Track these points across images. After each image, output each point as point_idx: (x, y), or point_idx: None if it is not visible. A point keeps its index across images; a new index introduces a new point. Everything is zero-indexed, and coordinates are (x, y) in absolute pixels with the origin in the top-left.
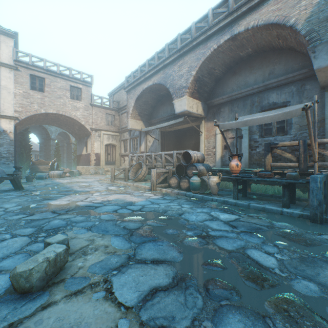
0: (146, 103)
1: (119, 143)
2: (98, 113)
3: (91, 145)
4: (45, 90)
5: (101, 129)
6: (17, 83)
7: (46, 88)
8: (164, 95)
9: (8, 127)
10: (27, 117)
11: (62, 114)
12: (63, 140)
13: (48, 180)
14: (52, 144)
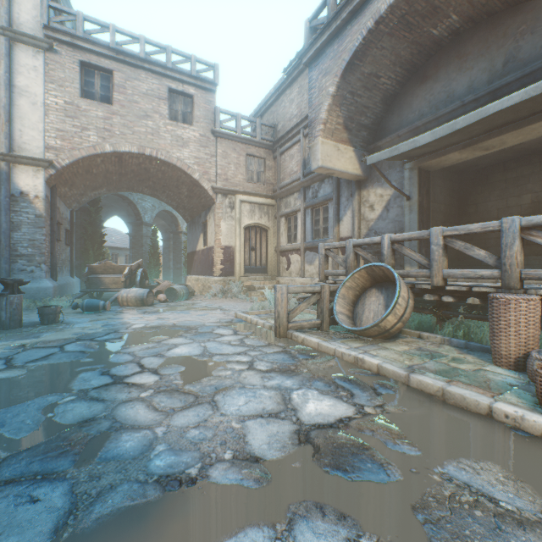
0: (370, 83)
1: (275, 222)
2: (228, 153)
3: (214, 227)
4: (114, 100)
5: (236, 191)
6: (51, 81)
7: (115, 95)
8: (440, 43)
9: (32, 186)
10: (74, 161)
11: (151, 154)
12: (168, 229)
13: (106, 315)
14: (145, 234)
